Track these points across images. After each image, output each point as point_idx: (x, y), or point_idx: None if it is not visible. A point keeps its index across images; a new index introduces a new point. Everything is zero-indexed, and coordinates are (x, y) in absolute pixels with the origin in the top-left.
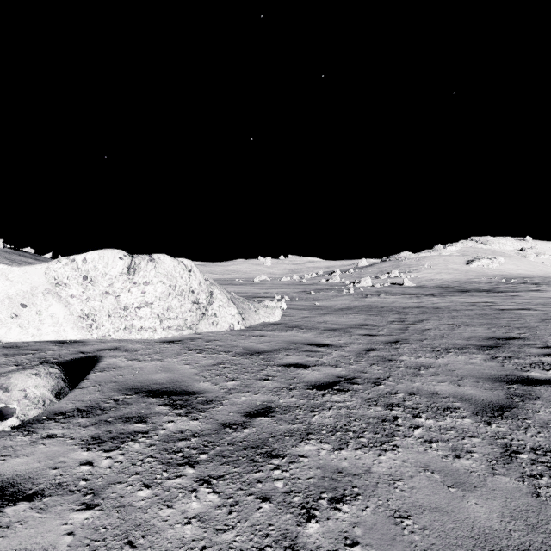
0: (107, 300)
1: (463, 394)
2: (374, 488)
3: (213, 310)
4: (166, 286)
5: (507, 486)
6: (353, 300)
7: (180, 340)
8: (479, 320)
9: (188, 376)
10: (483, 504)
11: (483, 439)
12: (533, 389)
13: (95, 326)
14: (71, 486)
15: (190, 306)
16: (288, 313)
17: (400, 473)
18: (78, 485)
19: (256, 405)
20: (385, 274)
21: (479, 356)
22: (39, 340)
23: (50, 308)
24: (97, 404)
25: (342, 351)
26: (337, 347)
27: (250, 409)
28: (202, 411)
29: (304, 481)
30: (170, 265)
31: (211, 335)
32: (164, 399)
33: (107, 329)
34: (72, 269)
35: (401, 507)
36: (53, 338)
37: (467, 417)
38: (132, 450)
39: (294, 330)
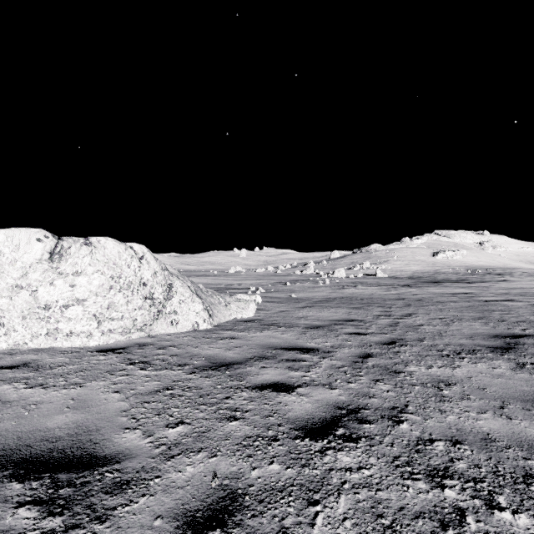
0: (18, 296)
1: (528, 438)
2: None
3: (173, 306)
4: (106, 277)
5: None
6: (331, 292)
7: (123, 347)
8: (470, 313)
9: (108, 418)
10: None
11: None
12: None
13: (3, 332)
14: None
15: (141, 303)
16: (264, 307)
17: None
18: None
19: (209, 488)
20: (357, 265)
21: (501, 364)
22: None
23: None
24: None
25: (332, 359)
26: (324, 352)
27: (197, 503)
28: (101, 520)
29: None
30: (114, 250)
31: (168, 338)
32: (41, 482)
33: (20, 335)
34: None
35: None
36: None
37: None
38: None
39: (271, 328)
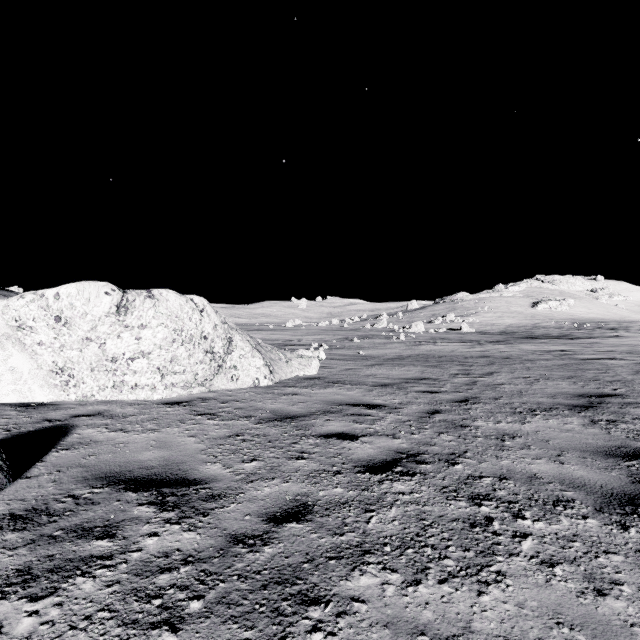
0: (88, 348)
1: (572, 477)
2: None
3: (233, 361)
4: (169, 330)
5: None
6: (405, 349)
7: (187, 401)
8: (561, 372)
9: (190, 455)
10: None
11: (626, 556)
12: None
13: (73, 384)
14: None
15: (202, 357)
16: (328, 365)
17: (520, 631)
18: None
19: (284, 500)
20: (439, 318)
21: (574, 420)
22: None
23: (9, 360)
24: (45, 504)
25: (398, 414)
26: (391, 408)
27: (277, 508)
28: (204, 515)
29: None
30: (176, 303)
31: (229, 393)
32: (150, 493)
33: (89, 387)
34: (40, 307)
35: None
36: (15, 400)
37: (589, 515)
38: (77, 596)
39: (336, 386)
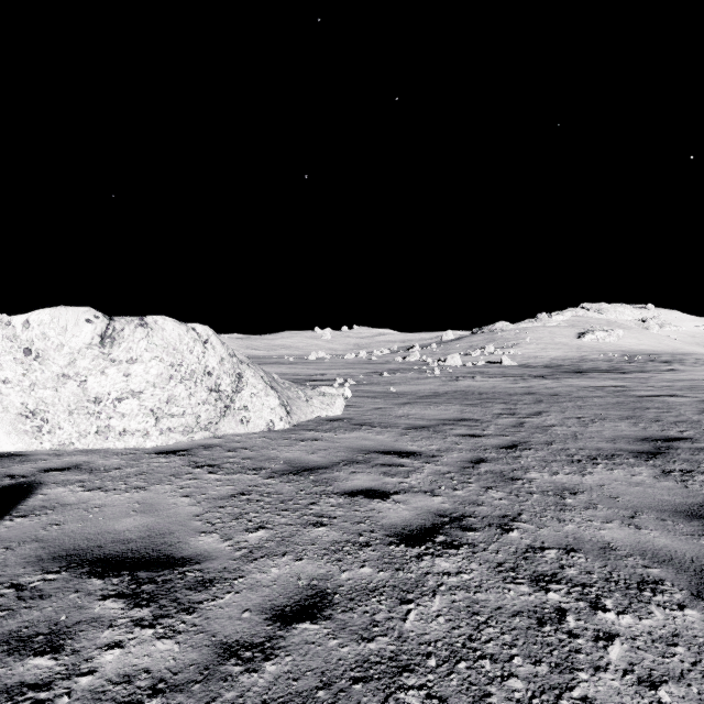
0: (65, 387)
1: (654, 548)
2: None
3: (243, 401)
4: (165, 365)
5: None
6: (440, 384)
7: (186, 449)
8: (617, 412)
9: (181, 522)
10: None
11: None
12: None
13: (47, 429)
14: None
15: (205, 396)
16: (354, 403)
17: None
18: None
19: (296, 587)
20: (477, 349)
21: (643, 471)
22: None
23: None
24: None
25: (437, 464)
26: (428, 457)
27: (285, 599)
28: (189, 611)
29: None
30: (173, 333)
31: (237, 439)
32: (121, 579)
33: (66, 433)
34: (5, 337)
35: None
36: None
37: (686, 604)
38: None
39: (363, 429)
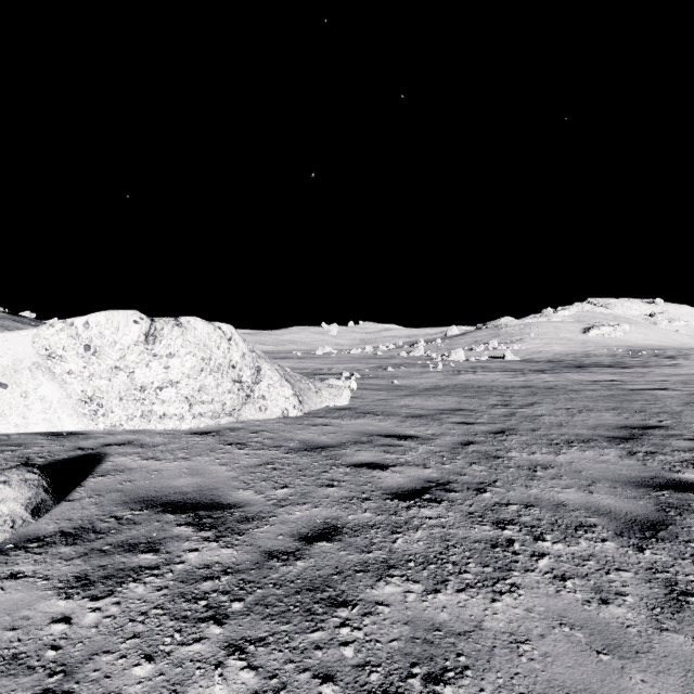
0: (117, 377)
1: (598, 505)
2: (490, 656)
3: (261, 391)
4: (197, 359)
5: (683, 651)
6: (442, 378)
7: (216, 431)
8: (606, 403)
9: (222, 482)
10: (653, 681)
11: (636, 573)
12: (690, 497)
13: (102, 413)
14: (31, 660)
15: (230, 386)
16: (360, 395)
17: (525, 629)
18: (43, 657)
19: (315, 523)
20: (481, 345)
21: (611, 452)
22: (24, 432)
23: (40, 389)
24: (91, 524)
25: (431, 445)
26: (424, 439)
27: (308, 529)
28: (240, 534)
29: (385, 646)
30: (203, 331)
31: (257, 424)
32: (187, 515)
33: (117, 416)
34: (70, 336)
35: (532, 689)
36: (44, 429)
37: (608, 539)
38: (132, 597)
39: (368, 416)
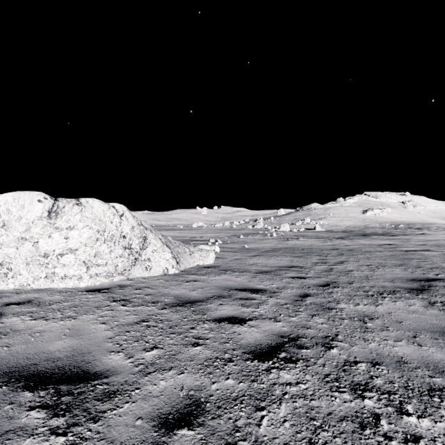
0: (23, 246)
1: (434, 361)
2: None
3: (147, 255)
4: (93, 231)
5: None
6: (277, 243)
7: (107, 288)
8: (393, 261)
9: (97, 344)
10: None
11: None
12: None
13: (11, 275)
14: None
15: (121, 252)
16: (221, 256)
17: None
18: None
19: (178, 397)
20: (299, 221)
21: (416, 302)
22: None
23: None
24: None
25: (277, 298)
26: (271, 293)
27: (169, 408)
28: (95, 420)
29: None
30: (99, 209)
31: (143, 281)
32: (47, 392)
33: (24, 278)
34: None
35: None
36: None
37: None
38: None
39: (227, 273)
